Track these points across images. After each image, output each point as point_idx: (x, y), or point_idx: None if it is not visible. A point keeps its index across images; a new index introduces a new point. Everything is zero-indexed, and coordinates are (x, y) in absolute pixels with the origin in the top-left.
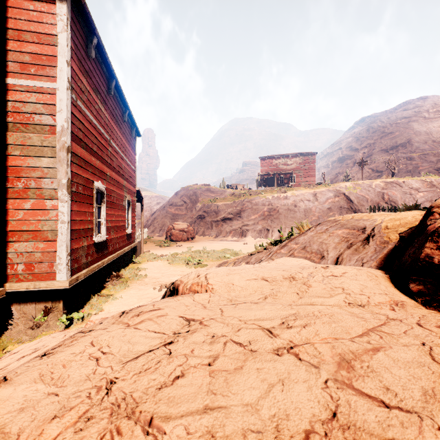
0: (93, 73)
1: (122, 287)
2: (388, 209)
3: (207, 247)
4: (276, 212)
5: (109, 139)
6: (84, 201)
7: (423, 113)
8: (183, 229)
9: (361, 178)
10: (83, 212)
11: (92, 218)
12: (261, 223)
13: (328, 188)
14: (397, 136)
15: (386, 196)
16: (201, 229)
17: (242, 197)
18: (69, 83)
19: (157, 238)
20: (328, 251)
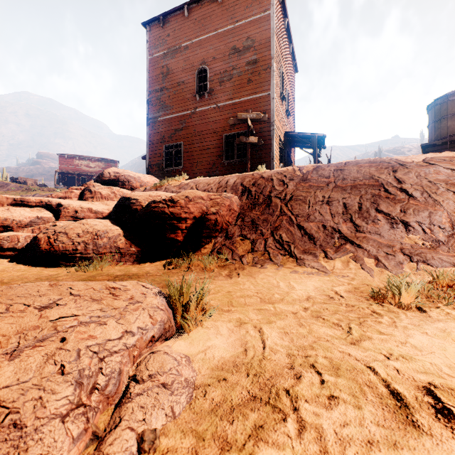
0: None
1: None
2: None
3: None
4: None
5: None
6: None
7: None
8: None
9: None
10: None
11: None
12: None
13: None
14: None
15: None
16: None
17: (32, 192)
18: None
19: None
20: None
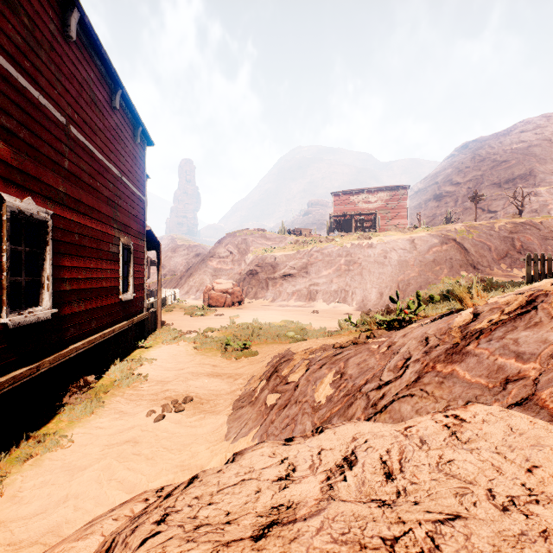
0: None
1: (87, 408)
2: None
3: (259, 316)
4: (357, 266)
5: (66, 124)
6: None
7: (547, 135)
8: (226, 289)
9: (467, 221)
10: None
11: None
12: (337, 281)
13: (431, 232)
14: (514, 165)
15: (518, 242)
16: (253, 289)
17: (309, 245)
18: None
19: (192, 302)
20: None
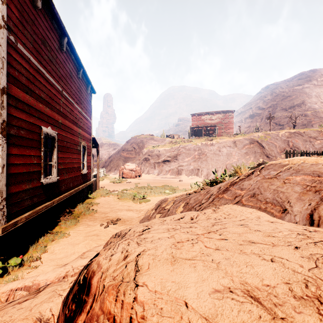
0: (40, 24)
1: (72, 223)
2: (301, 153)
3: (150, 183)
4: (204, 156)
5: (61, 90)
6: (28, 145)
7: (313, 81)
8: (132, 169)
9: (267, 130)
10: (27, 155)
11: (39, 162)
12: (193, 164)
13: (245, 137)
14: (294, 98)
15: (291, 143)
16: (146, 168)
17: (178, 144)
18: (4, 22)
19: (112, 175)
20: (291, 203)
